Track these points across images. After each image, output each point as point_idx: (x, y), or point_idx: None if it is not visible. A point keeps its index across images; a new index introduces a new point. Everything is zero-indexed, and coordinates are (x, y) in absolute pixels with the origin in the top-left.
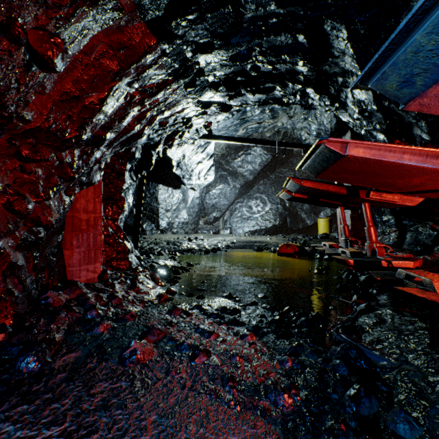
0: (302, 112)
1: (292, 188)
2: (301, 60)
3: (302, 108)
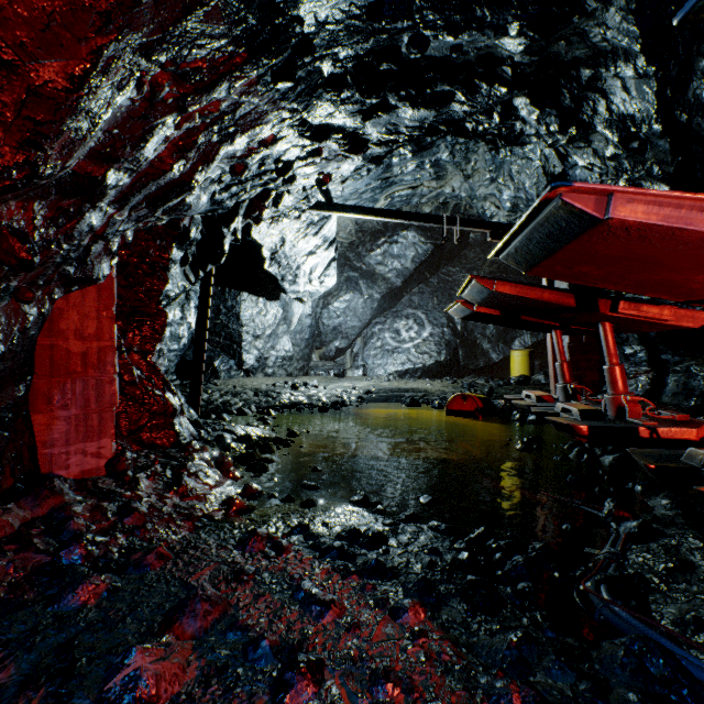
0: (487, 167)
1: (474, 298)
2: (516, 18)
3: (502, 142)
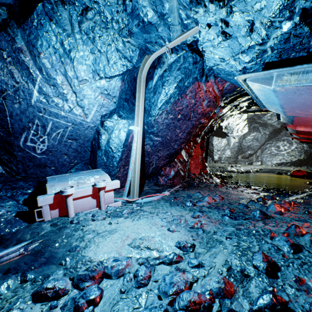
0: None
1: (296, 137)
2: None
3: None
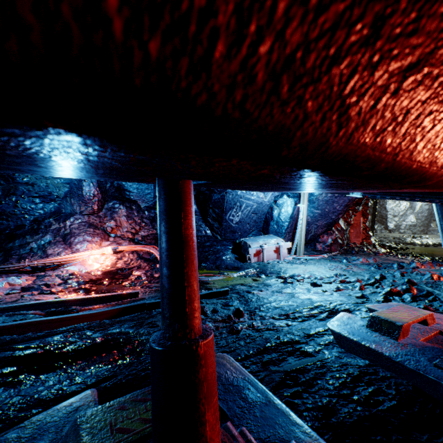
0: None
1: None
2: None
3: None
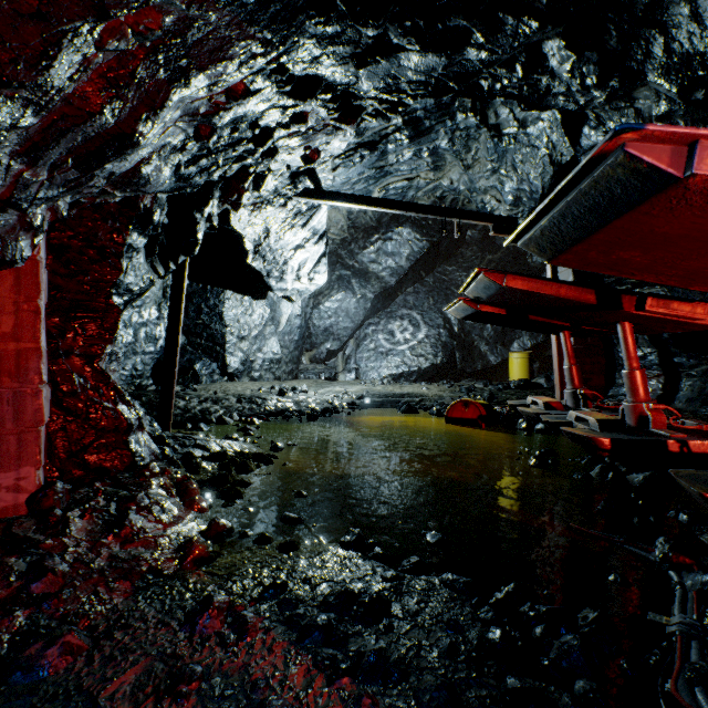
0: (489, 156)
1: (479, 295)
2: None
3: (521, 106)
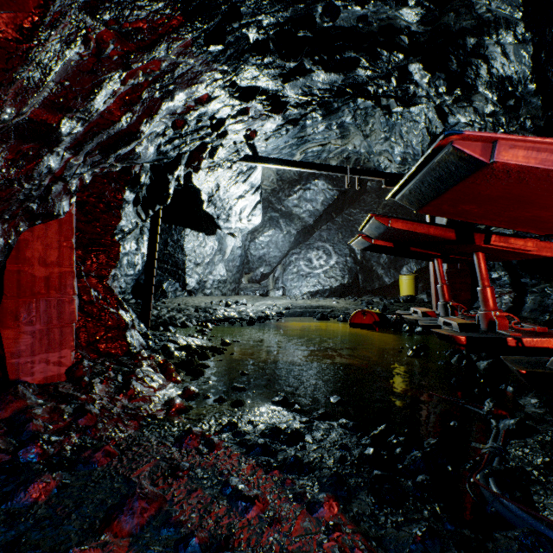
0: (382, 128)
1: (372, 232)
2: None
3: (397, 103)
